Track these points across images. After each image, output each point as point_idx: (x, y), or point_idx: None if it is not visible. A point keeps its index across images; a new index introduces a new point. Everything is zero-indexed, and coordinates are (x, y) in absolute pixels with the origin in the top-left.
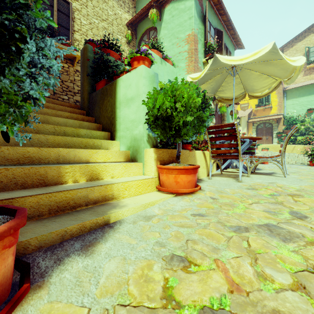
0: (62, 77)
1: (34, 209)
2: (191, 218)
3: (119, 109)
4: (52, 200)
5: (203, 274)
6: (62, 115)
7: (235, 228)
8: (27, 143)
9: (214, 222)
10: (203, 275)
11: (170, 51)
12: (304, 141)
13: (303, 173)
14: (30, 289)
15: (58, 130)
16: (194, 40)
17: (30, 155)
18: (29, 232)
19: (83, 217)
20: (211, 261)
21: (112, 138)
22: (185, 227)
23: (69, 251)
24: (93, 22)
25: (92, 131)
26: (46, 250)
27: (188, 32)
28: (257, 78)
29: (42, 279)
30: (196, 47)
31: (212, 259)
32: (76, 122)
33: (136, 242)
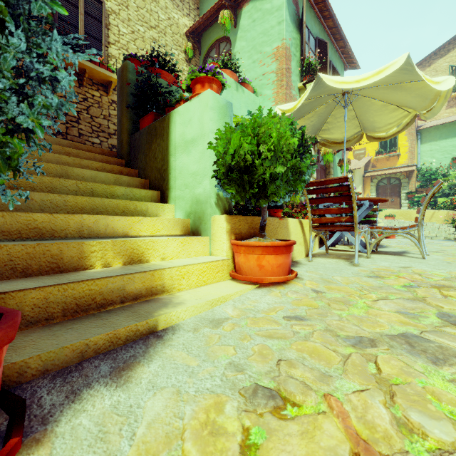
0: (91, 111)
1: (40, 309)
2: (284, 322)
3: (174, 157)
4: (69, 295)
5: (307, 422)
6: (90, 166)
7: (354, 341)
8: (34, 206)
9: (320, 331)
10: (307, 424)
11: (250, 72)
12: (449, 204)
13: (451, 253)
14: (22, 445)
15: (82, 188)
16: (285, 56)
17: (37, 226)
18: (29, 346)
19: (115, 322)
20: (319, 397)
21: (163, 199)
22: (274, 338)
23: (91, 378)
24: (137, 31)
25: (134, 189)
26: (55, 376)
27: (277, 43)
28: (381, 110)
29: (44, 427)
30: (289, 65)
31: (321, 395)
32: (110, 176)
33: (197, 362)
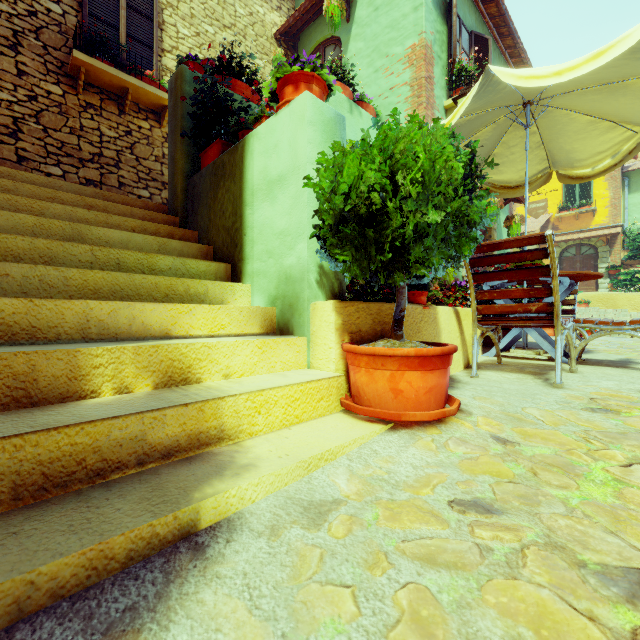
0: (136, 150)
1: None
2: (453, 518)
3: (251, 208)
4: (26, 457)
5: None
6: (122, 225)
7: (626, 584)
8: (11, 287)
9: (537, 547)
10: None
11: (370, 86)
12: None
13: None
14: None
15: (101, 258)
16: (425, 58)
17: (4, 320)
18: None
19: (111, 516)
20: None
21: (234, 276)
22: (441, 565)
23: None
24: (204, 32)
25: (187, 260)
26: None
27: (412, 40)
28: (585, 130)
29: None
30: (431, 73)
31: None
32: (151, 240)
33: None
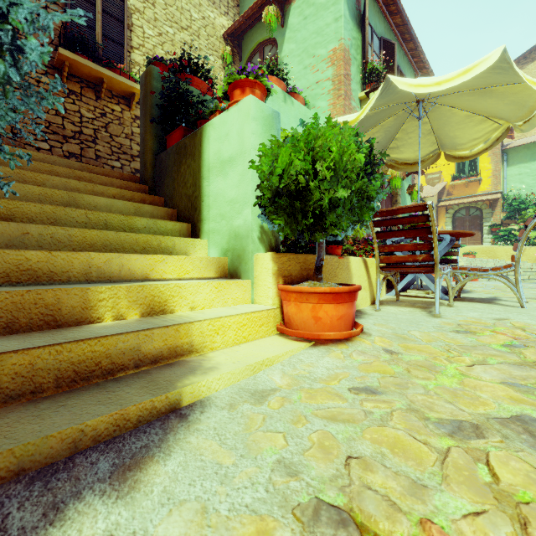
0: (110, 129)
1: (23, 378)
2: (350, 397)
3: (207, 181)
4: (64, 359)
5: None
6: (105, 193)
7: (450, 427)
8: (30, 242)
9: (401, 411)
10: None
11: (300, 80)
12: None
13: None
14: None
15: (93, 220)
16: (344, 59)
17: (31, 266)
18: (1, 434)
19: (124, 396)
20: (413, 526)
21: (194, 233)
22: (339, 421)
23: (84, 483)
24: (165, 33)
25: (158, 221)
26: (34, 478)
27: (333, 44)
28: (464, 122)
29: None
30: (348, 71)
31: (416, 521)
32: (129, 205)
33: (233, 459)
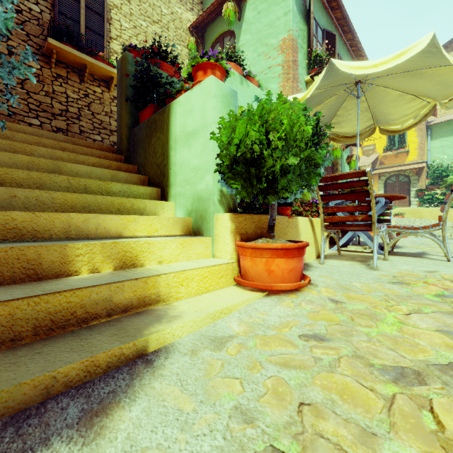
0: (92, 108)
1: (3, 328)
2: (301, 344)
3: (174, 151)
4: (41, 309)
5: None
6: (86, 161)
7: (394, 374)
8: (17, 204)
9: (347, 357)
10: None
11: (255, 65)
12: None
13: None
14: None
15: (74, 184)
16: (292, 48)
17: (16, 225)
18: None
19: (95, 343)
20: None
21: (163, 197)
22: (291, 367)
23: (53, 429)
24: (139, 25)
25: (131, 186)
26: (7, 424)
27: (283, 35)
28: (396, 100)
29: None
30: (296, 58)
31: None
32: (106, 172)
33: (193, 405)
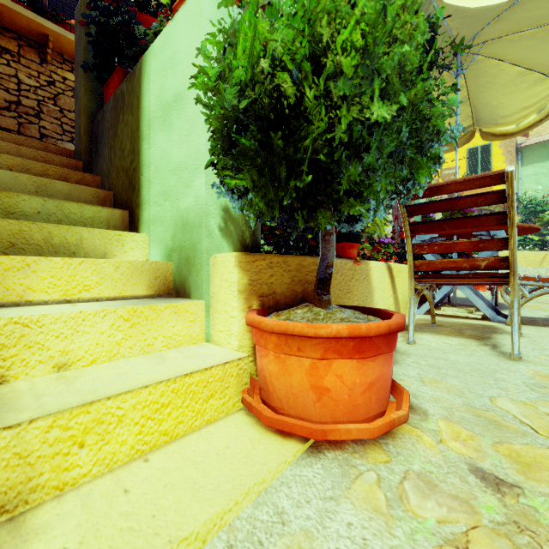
0: (60, 102)
1: None
2: None
3: (147, 141)
4: None
5: None
6: None
7: None
8: None
9: None
10: None
11: None
12: None
13: None
14: None
15: None
16: None
17: None
18: None
19: None
20: None
21: (132, 225)
22: None
23: None
24: None
25: (66, 203)
26: None
27: None
28: (513, 83)
29: None
30: None
31: None
32: (24, 179)
33: None
